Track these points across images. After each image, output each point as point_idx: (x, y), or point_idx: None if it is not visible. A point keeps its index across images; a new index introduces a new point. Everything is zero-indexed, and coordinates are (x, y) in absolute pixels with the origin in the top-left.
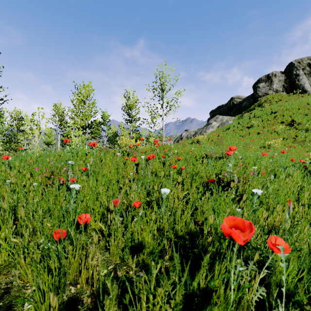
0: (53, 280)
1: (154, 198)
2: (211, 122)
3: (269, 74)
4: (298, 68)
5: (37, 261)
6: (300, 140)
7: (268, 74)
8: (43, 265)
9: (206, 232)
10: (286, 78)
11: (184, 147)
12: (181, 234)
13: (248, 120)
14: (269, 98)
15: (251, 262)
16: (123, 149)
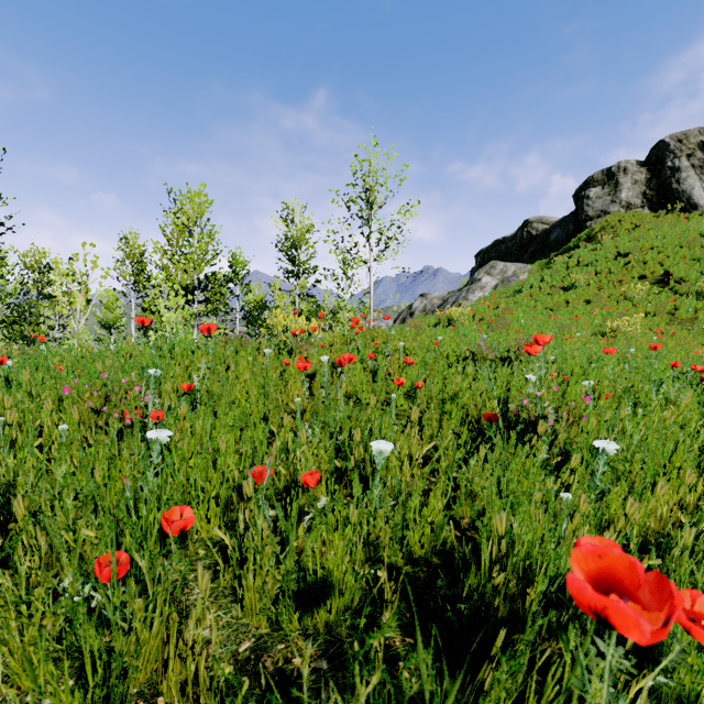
0: (89, 700)
1: (353, 462)
2: (478, 276)
3: (611, 167)
4: (677, 153)
5: (55, 636)
6: (685, 318)
7: (610, 168)
8: (71, 645)
9: (488, 553)
10: (650, 178)
11: (420, 335)
12: (421, 555)
13: (564, 272)
14: (611, 223)
15: (618, 649)
16: (279, 339)
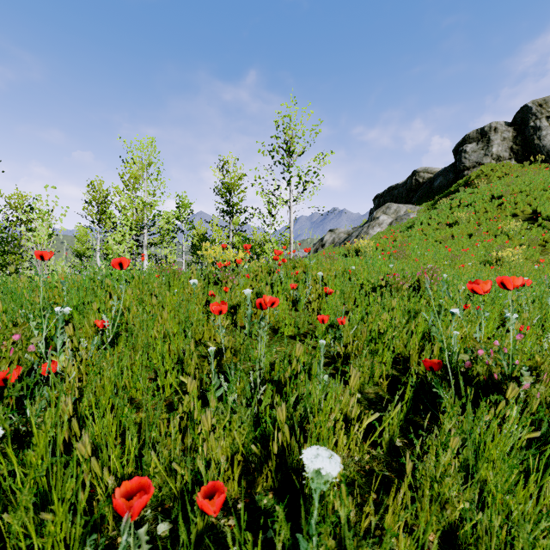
0: None
1: (275, 447)
2: (377, 215)
3: (484, 127)
4: (538, 115)
5: None
6: None
7: (483, 128)
8: None
9: None
10: (516, 135)
11: (335, 265)
12: None
13: (448, 211)
14: (485, 172)
15: None
16: (209, 269)
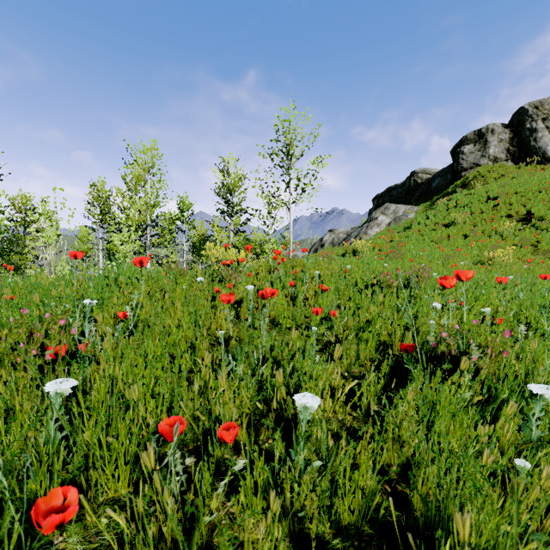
0: None
1: (275, 404)
2: (375, 215)
3: (481, 128)
4: (534, 117)
5: None
6: (546, 250)
7: (480, 129)
8: None
9: None
10: (513, 137)
11: (332, 264)
12: (351, 522)
13: (445, 212)
14: (482, 173)
15: None
16: (213, 268)
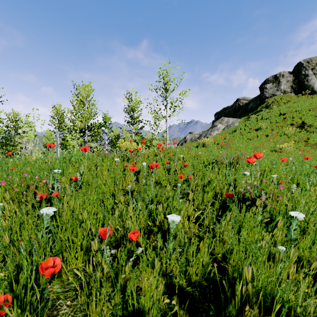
0: None
1: (157, 222)
2: (216, 124)
3: (276, 74)
4: (307, 68)
5: None
6: (312, 143)
7: (276, 74)
8: None
9: (239, 289)
10: (294, 79)
11: (190, 151)
12: (196, 279)
13: (256, 122)
14: (277, 100)
15: None
16: (123, 153)
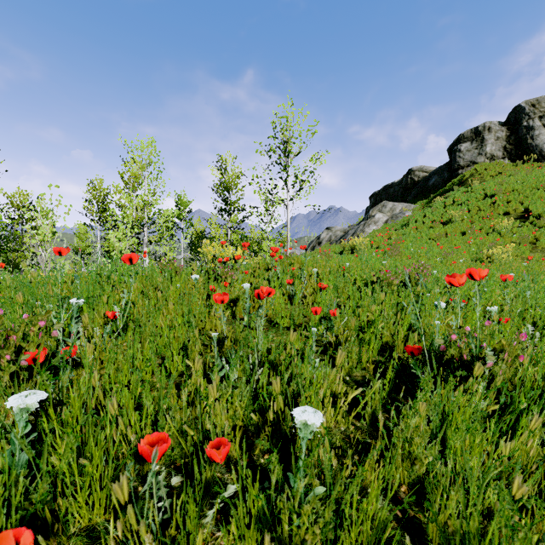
0: None
1: (271, 415)
2: (372, 213)
3: (478, 126)
4: (531, 115)
5: None
6: (544, 247)
7: (477, 127)
8: None
9: None
10: (509, 135)
11: (330, 262)
12: None
13: (443, 209)
14: (479, 171)
15: None
16: (209, 266)
